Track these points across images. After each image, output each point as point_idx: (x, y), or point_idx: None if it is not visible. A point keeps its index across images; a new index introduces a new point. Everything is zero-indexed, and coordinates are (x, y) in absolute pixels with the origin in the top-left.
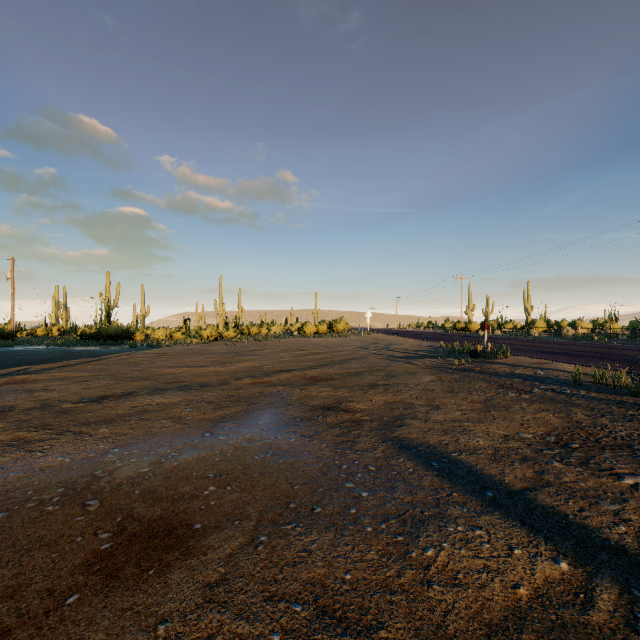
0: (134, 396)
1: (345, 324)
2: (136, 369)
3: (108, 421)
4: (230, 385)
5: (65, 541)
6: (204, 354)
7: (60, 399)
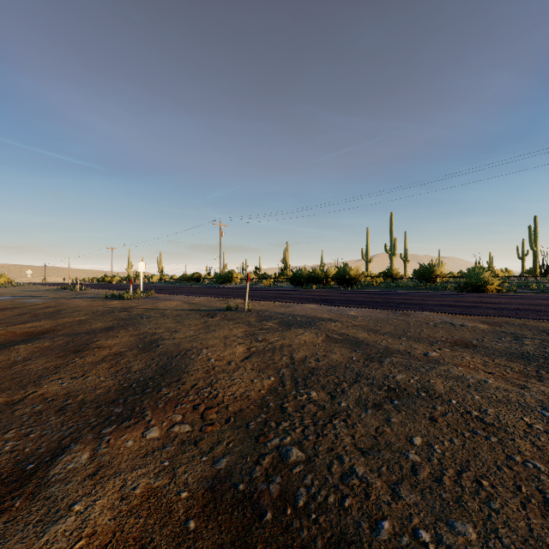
0: None
1: (6, 279)
2: None
3: None
4: None
5: None
6: None
7: None
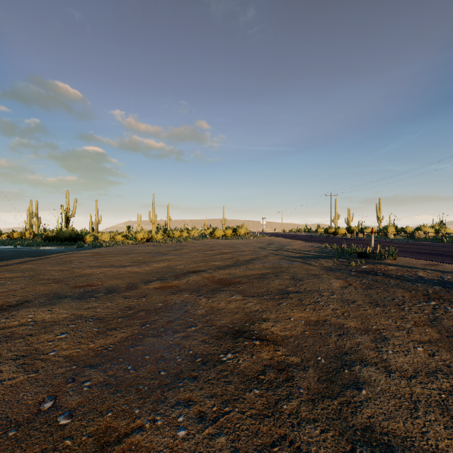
0: (21, 308)
1: (245, 229)
2: (61, 269)
3: None
4: (136, 290)
5: None
6: (131, 254)
7: None
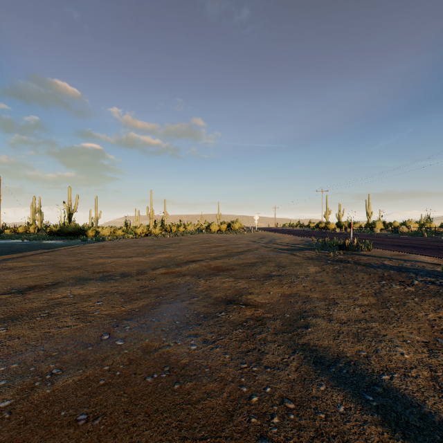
0: (58, 287)
1: (239, 224)
2: (75, 259)
3: (14, 318)
4: (146, 275)
5: None
6: (134, 246)
7: None
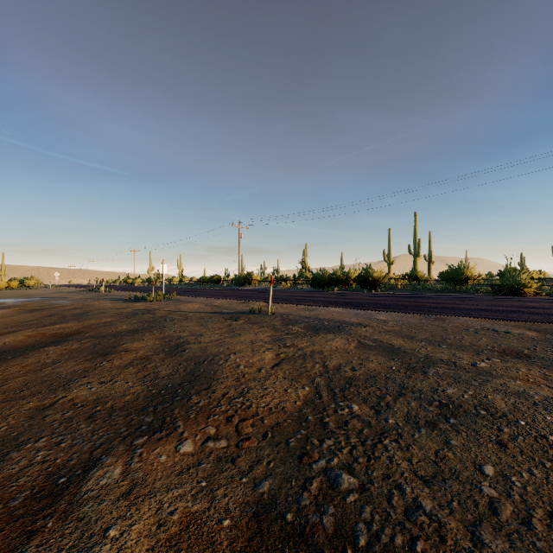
0: None
1: (36, 280)
2: None
3: None
4: None
5: None
6: None
7: None
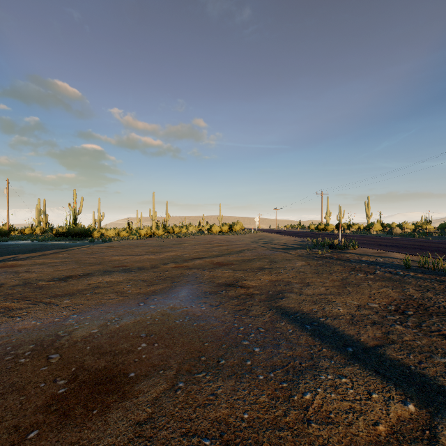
0: (90, 276)
1: (240, 225)
2: (93, 257)
3: (70, 294)
4: (159, 268)
5: (31, 386)
6: (141, 246)
7: (37, 278)
